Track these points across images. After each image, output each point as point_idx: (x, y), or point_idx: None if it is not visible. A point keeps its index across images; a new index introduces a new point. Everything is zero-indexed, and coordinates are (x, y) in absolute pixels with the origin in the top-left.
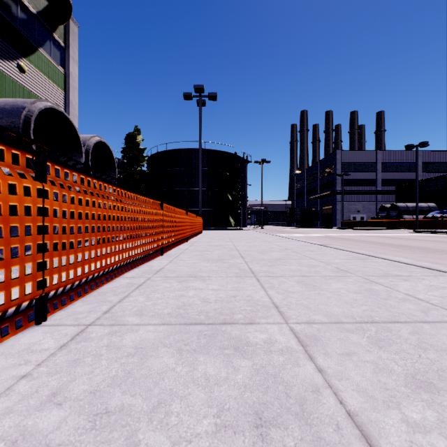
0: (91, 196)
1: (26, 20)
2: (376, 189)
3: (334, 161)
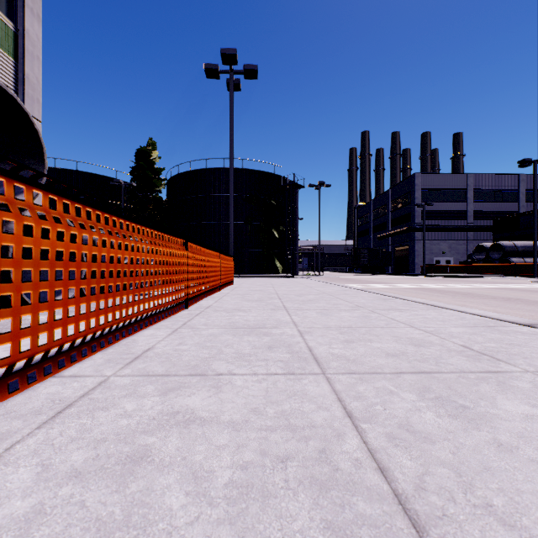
0: None
1: None
2: (466, 224)
3: (411, 188)
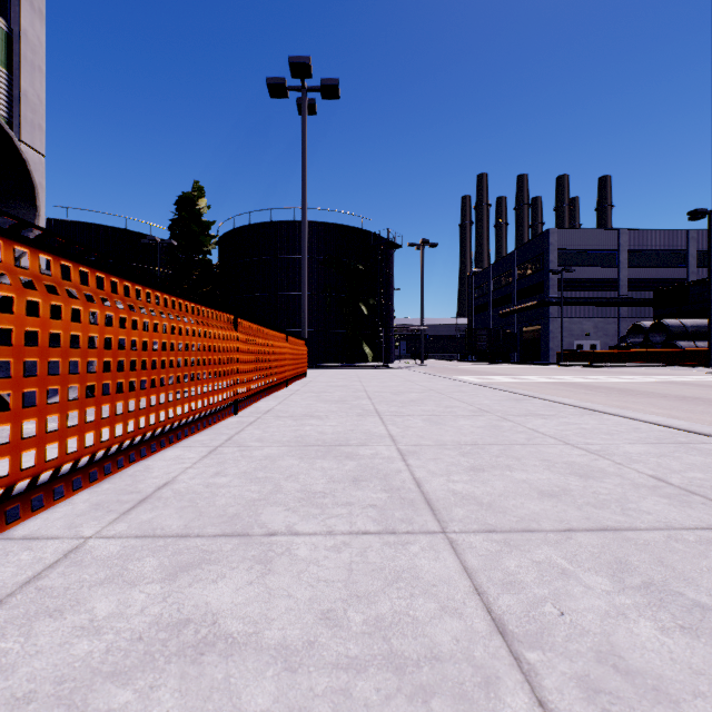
0: None
1: None
2: (617, 297)
3: (544, 248)
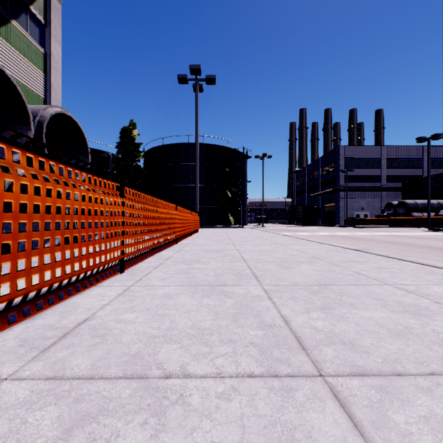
0: None
1: None
2: (380, 186)
3: (337, 157)
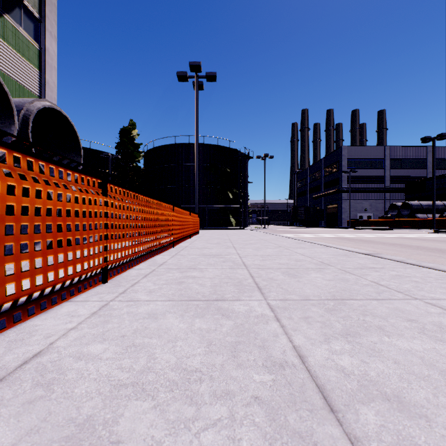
0: None
1: None
2: (384, 187)
3: (339, 158)
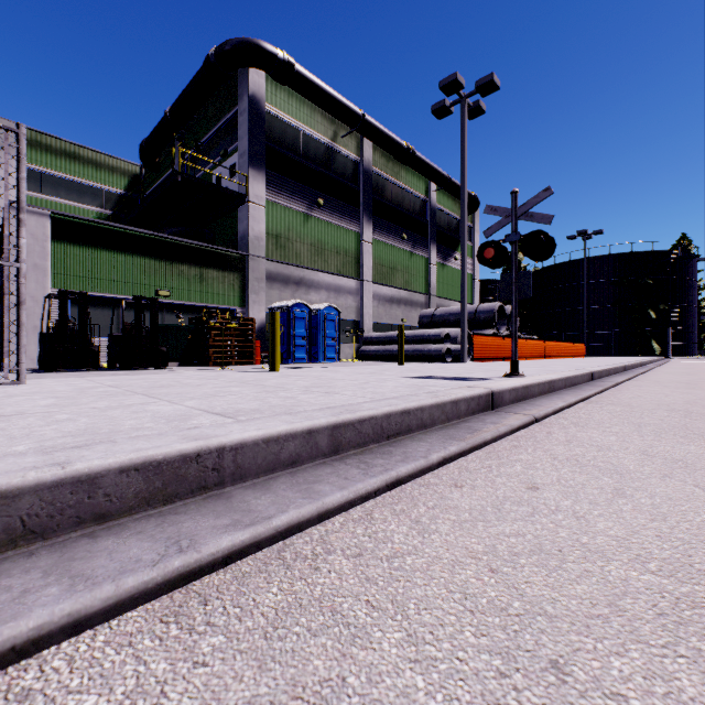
0: (530, 343)
1: (456, 227)
2: None
3: None
